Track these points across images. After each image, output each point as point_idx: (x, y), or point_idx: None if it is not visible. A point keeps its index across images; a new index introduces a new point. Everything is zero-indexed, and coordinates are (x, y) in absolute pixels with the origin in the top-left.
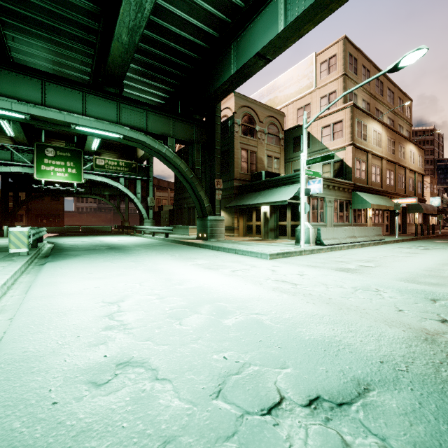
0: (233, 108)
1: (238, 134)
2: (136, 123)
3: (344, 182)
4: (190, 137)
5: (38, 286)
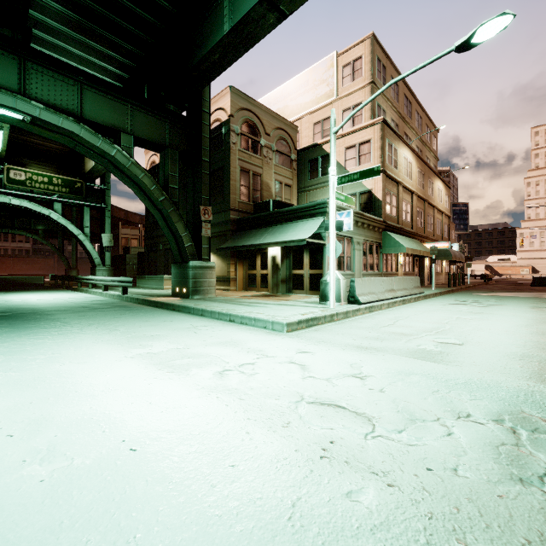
0: (229, 109)
1: (236, 147)
2: (61, 101)
3: (375, 218)
4: (160, 138)
5: None
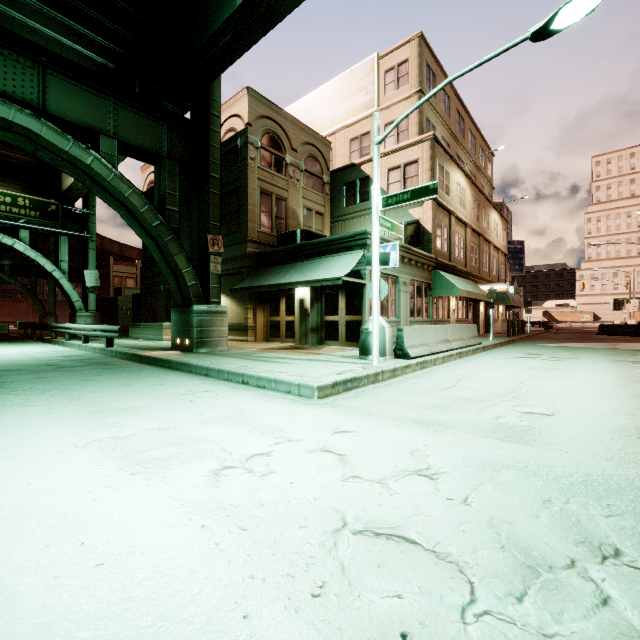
0: (246, 115)
1: (255, 163)
2: (14, 88)
3: (424, 254)
4: (154, 146)
5: None
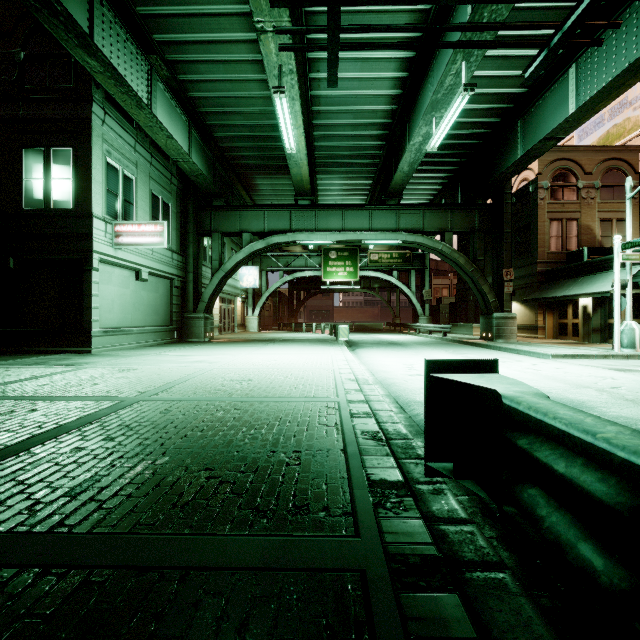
0: (536, 168)
1: (544, 202)
2: (413, 225)
3: None
4: (470, 225)
5: (365, 357)
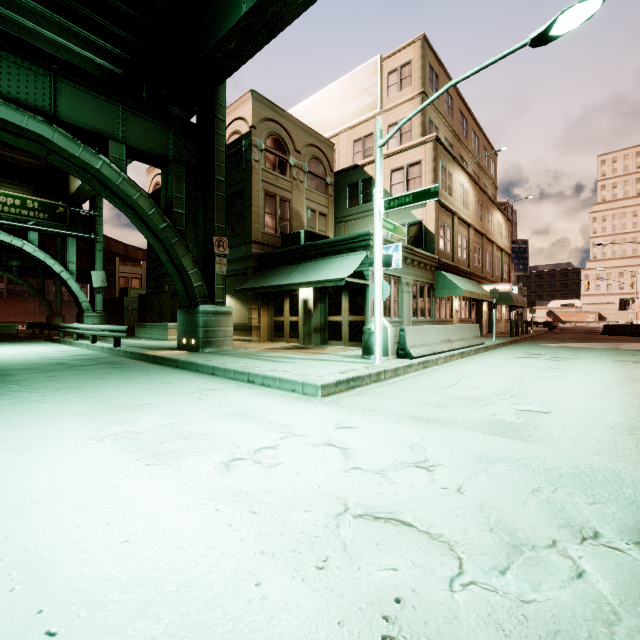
0: (250, 118)
1: (259, 166)
2: (26, 95)
3: (426, 255)
4: (161, 150)
5: None
